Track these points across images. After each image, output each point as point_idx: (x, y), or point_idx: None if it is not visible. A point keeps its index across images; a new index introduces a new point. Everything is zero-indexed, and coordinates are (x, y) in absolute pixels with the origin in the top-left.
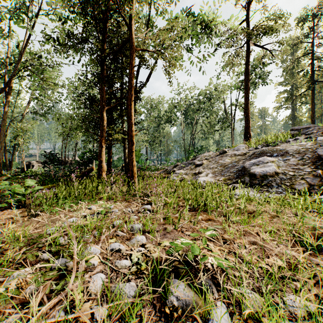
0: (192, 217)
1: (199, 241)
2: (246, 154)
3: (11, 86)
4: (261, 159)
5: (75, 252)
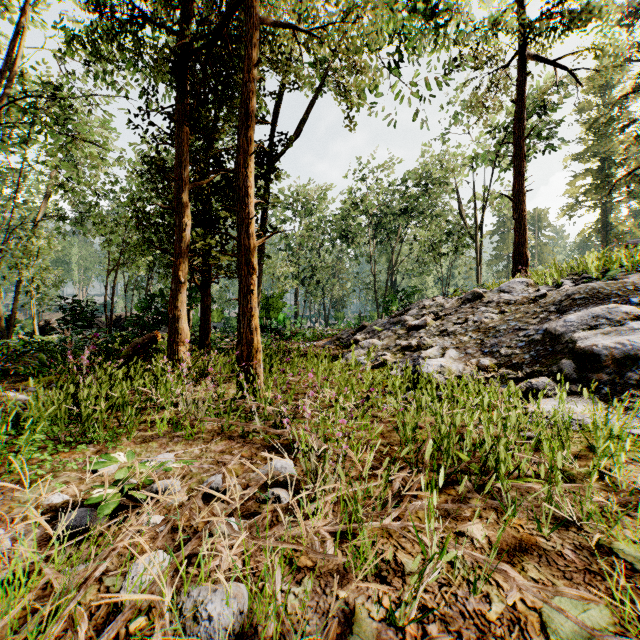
0: (448, 530)
1: None
2: (538, 301)
3: None
4: (601, 312)
5: None
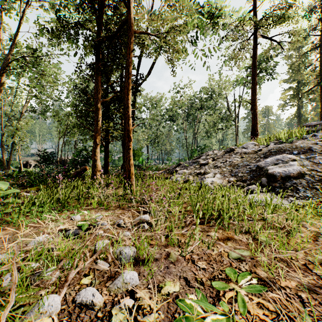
0: (204, 234)
1: None
2: (258, 152)
3: (4, 80)
4: (280, 158)
5: None
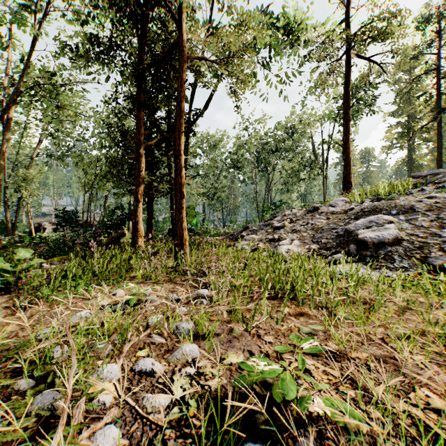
0: (273, 310)
1: (287, 355)
2: (348, 212)
3: (11, 115)
4: (374, 219)
5: (71, 381)
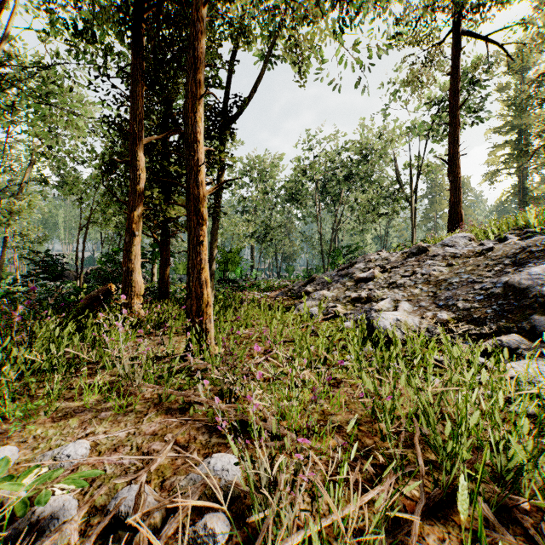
0: None
1: None
2: (485, 254)
3: None
4: None
5: None
